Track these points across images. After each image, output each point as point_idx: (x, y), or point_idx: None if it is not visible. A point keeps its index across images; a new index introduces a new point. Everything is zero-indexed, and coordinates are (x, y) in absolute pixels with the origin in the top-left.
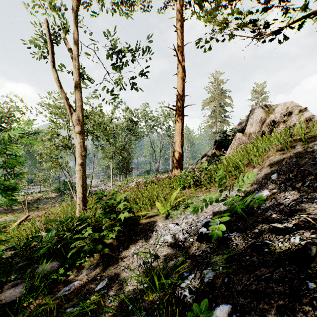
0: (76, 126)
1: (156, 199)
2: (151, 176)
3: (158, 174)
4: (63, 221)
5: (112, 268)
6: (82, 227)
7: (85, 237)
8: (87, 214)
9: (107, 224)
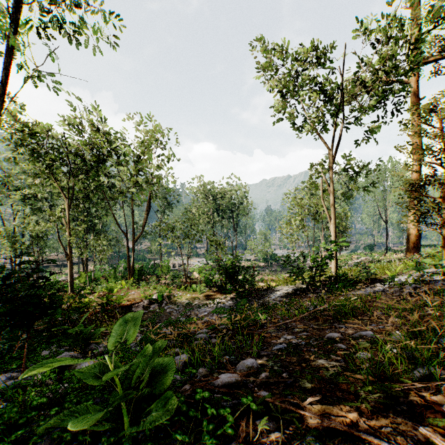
0: (332, 226)
1: (386, 270)
2: (377, 254)
3: (388, 252)
4: (335, 273)
5: (369, 287)
6: (349, 276)
7: (348, 282)
8: (346, 272)
9: (366, 273)
